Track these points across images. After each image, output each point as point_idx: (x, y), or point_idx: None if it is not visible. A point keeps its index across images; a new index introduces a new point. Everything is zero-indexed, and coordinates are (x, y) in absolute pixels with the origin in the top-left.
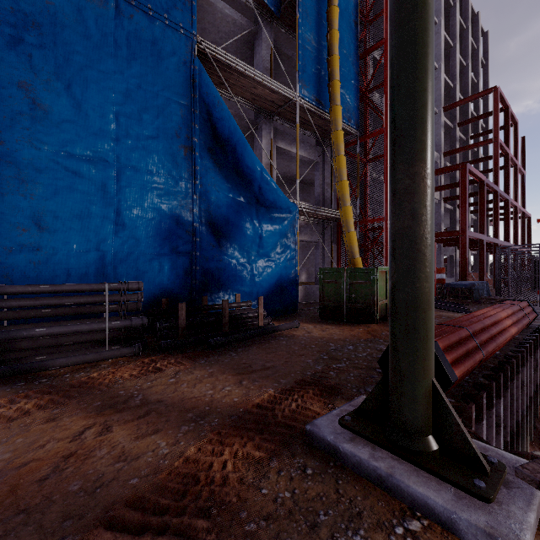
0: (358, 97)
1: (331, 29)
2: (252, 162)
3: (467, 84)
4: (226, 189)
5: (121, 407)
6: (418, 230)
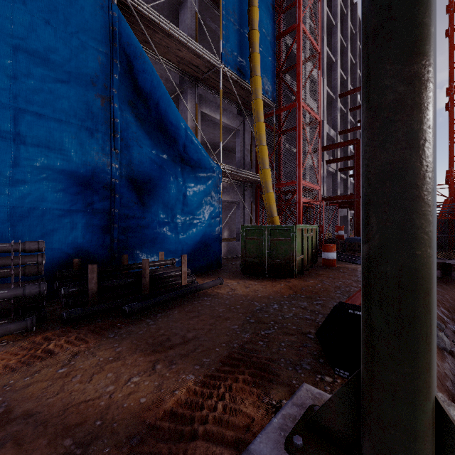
0: (274, 73)
1: (251, 6)
2: (176, 119)
3: (355, 78)
4: (149, 145)
5: None
6: (419, 165)
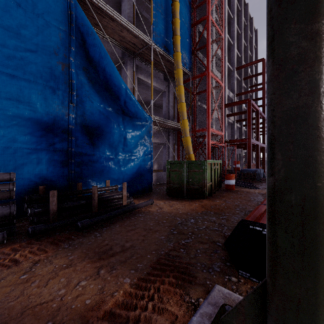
0: (190, 50)
1: (174, 1)
2: (118, 81)
3: (247, 57)
4: (98, 101)
5: None
6: (320, 110)
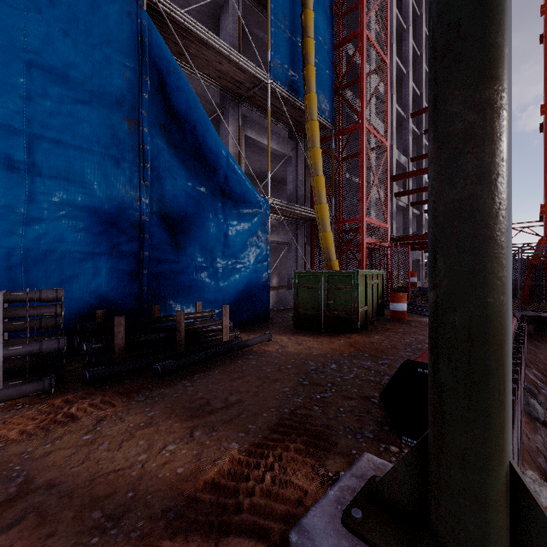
0: (333, 89)
1: (305, 9)
2: (216, 145)
3: None
4: (184, 176)
5: None
6: (491, 203)
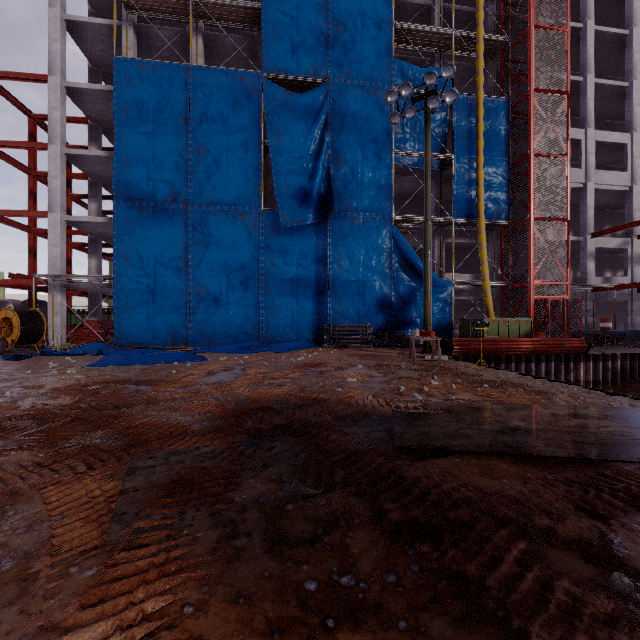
0: (509, 198)
1: (477, 171)
2: (420, 268)
3: None
4: (408, 281)
5: (371, 351)
6: (426, 312)
